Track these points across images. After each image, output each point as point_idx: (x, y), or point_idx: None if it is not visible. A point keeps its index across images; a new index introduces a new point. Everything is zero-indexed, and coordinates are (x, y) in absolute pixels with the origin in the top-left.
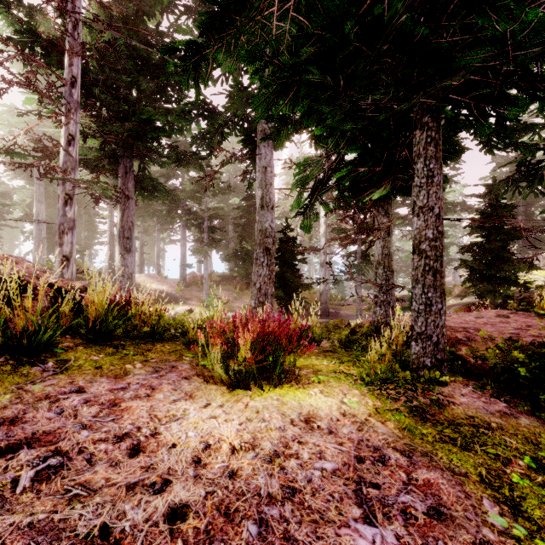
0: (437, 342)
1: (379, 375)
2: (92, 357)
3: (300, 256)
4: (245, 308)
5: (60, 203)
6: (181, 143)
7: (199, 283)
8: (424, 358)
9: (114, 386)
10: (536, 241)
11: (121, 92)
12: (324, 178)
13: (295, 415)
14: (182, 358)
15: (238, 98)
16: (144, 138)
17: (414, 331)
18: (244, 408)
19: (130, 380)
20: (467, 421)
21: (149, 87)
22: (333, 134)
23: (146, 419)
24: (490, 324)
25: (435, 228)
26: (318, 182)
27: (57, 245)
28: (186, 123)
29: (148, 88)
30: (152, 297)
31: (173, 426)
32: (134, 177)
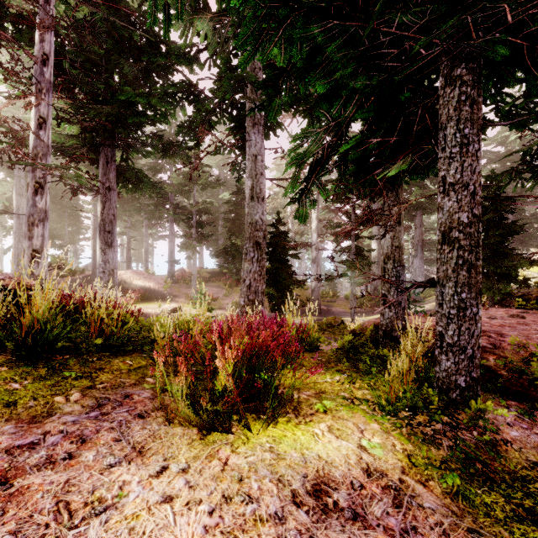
0: (473, 356)
1: (401, 399)
2: (10, 385)
3: (291, 252)
4: (235, 305)
5: (29, 192)
6: (169, 135)
7: (188, 279)
8: (457, 377)
9: (19, 441)
10: (526, 237)
11: (101, 75)
12: (324, 158)
13: (297, 483)
14: (144, 379)
15: (225, 79)
16: (125, 124)
17: (443, 342)
18: (221, 472)
19: (51, 426)
20: (534, 474)
21: (132, 71)
22: (337, 100)
23: (47, 517)
24: (509, 326)
25: (471, 210)
26: (316, 163)
27: (26, 238)
28: (169, 108)
29: (131, 73)
30: (113, 298)
31: (91, 530)
32: (116, 167)
